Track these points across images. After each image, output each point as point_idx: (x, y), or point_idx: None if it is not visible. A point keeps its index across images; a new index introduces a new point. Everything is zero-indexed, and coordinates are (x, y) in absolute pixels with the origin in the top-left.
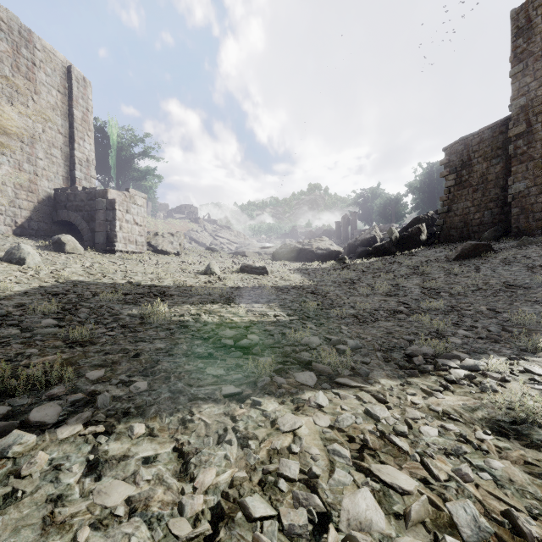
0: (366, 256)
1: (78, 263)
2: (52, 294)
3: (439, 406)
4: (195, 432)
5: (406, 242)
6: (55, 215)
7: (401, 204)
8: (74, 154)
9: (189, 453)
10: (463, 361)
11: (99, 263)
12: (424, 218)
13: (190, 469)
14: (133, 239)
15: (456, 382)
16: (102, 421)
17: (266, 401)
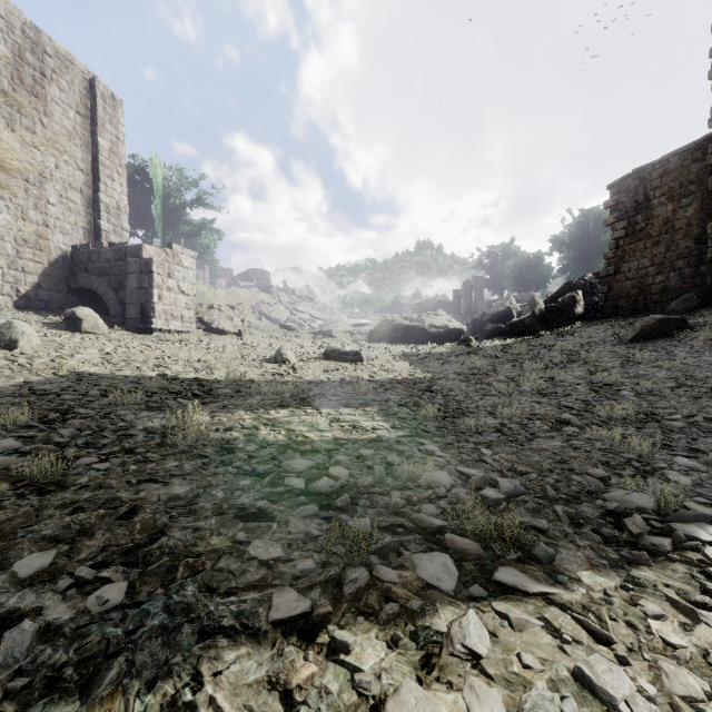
0: (497, 336)
1: (95, 347)
2: (38, 394)
3: None
4: None
5: (554, 317)
6: (72, 281)
7: (544, 266)
8: (99, 198)
9: None
10: None
11: (126, 347)
12: (580, 284)
13: None
14: (177, 313)
15: None
16: None
17: (360, 638)
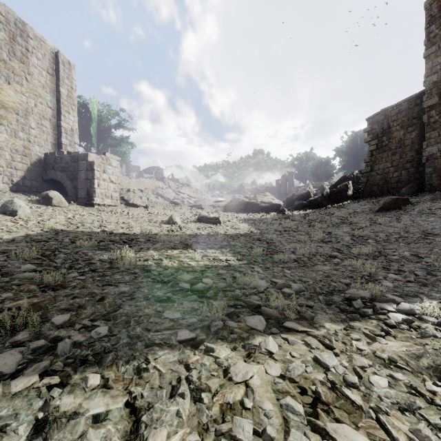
0: (302, 208)
1: (62, 215)
2: (36, 241)
3: (383, 352)
4: (149, 383)
5: (335, 197)
6: (45, 175)
7: (330, 165)
8: (61, 124)
9: (141, 409)
10: (399, 305)
11: (80, 215)
12: (350, 177)
13: (141, 429)
14: (109, 194)
15: (396, 327)
16: (59, 370)
17: (219, 347)
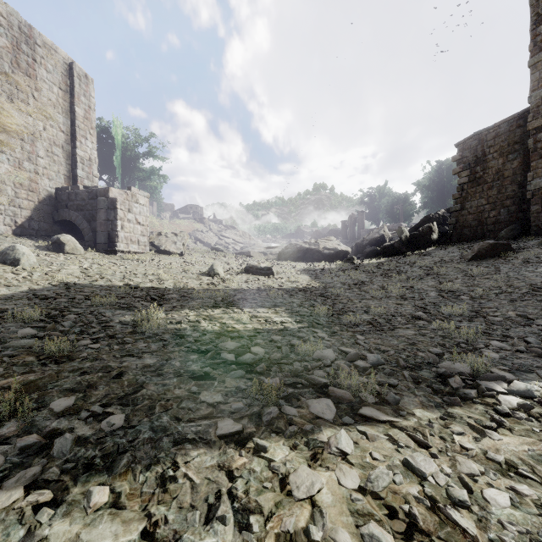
0: (374, 256)
1: (76, 264)
2: (41, 298)
3: (498, 452)
4: (176, 499)
5: (416, 242)
6: (56, 215)
7: (409, 203)
8: (76, 152)
9: (164, 541)
10: (511, 384)
11: (98, 264)
12: (435, 217)
13: None
14: (135, 239)
15: (510, 415)
16: (53, 480)
17: (273, 445)
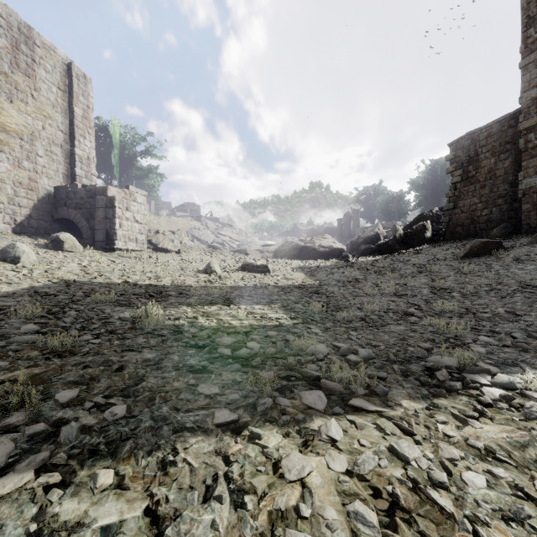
0: (369, 253)
1: (75, 262)
2: (42, 295)
3: (478, 439)
4: (176, 481)
5: (410, 240)
6: (55, 213)
7: (404, 201)
8: (75, 151)
9: (165, 518)
10: (495, 376)
11: (97, 262)
12: (429, 215)
13: None
14: (133, 237)
15: (492, 405)
16: (61, 464)
17: (267, 433)
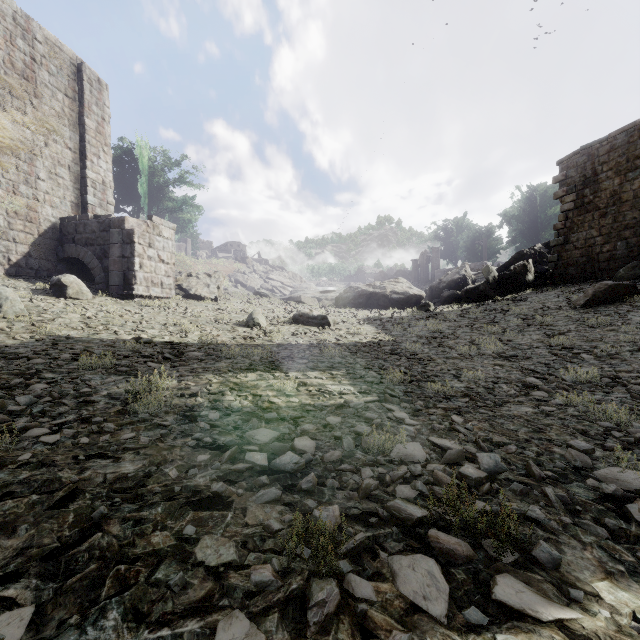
0: (453, 301)
1: (76, 312)
2: (7, 358)
3: None
4: None
5: (507, 284)
6: (61, 251)
7: (494, 238)
8: (86, 174)
9: None
10: None
11: (107, 312)
12: (530, 253)
13: None
14: (157, 280)
15: None
16: None
17: None
